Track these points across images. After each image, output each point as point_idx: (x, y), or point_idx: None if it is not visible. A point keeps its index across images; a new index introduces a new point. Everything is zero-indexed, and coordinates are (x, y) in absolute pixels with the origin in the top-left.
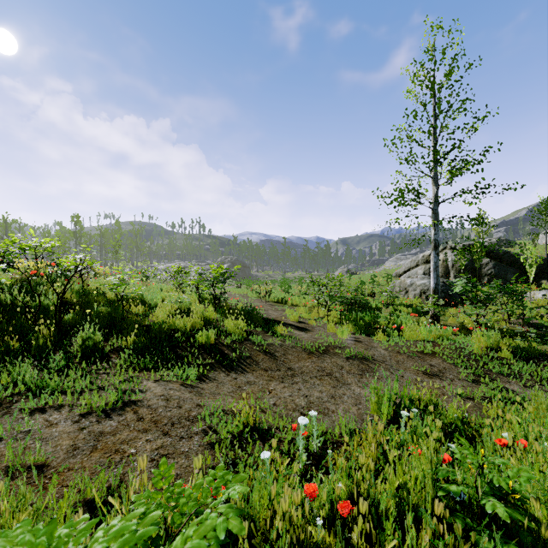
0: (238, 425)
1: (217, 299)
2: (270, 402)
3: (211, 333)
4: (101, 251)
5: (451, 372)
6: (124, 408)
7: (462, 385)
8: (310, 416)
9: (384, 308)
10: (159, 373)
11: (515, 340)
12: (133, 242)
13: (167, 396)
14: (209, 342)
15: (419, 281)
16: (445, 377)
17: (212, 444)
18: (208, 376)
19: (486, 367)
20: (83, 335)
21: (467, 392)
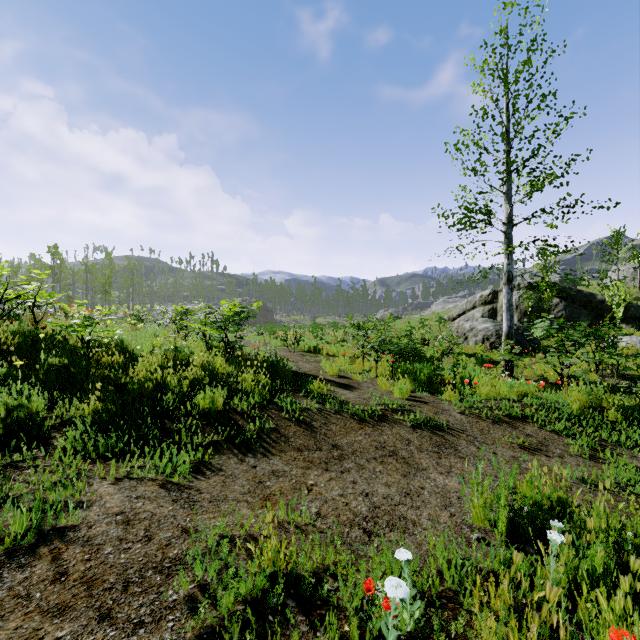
0: (257, 583)
1: (230, 347)
2: (310, 509)
3: (219, 395)
4: (87, 290)
5: (556, 443)
6: (36, 547)
7: (579, 464)
8: (380, 536)
9: (445, 358)
10: (128, 464)
11: (617, 397)
12: (128, 280)
13: (128, 515)
14: (214, 408)
15: (481, 325)
16: (551, 452)
17: (203, 637)
18: (210, 464)
19: (598, 436)
20: (8, 401)
21: (589, 476)
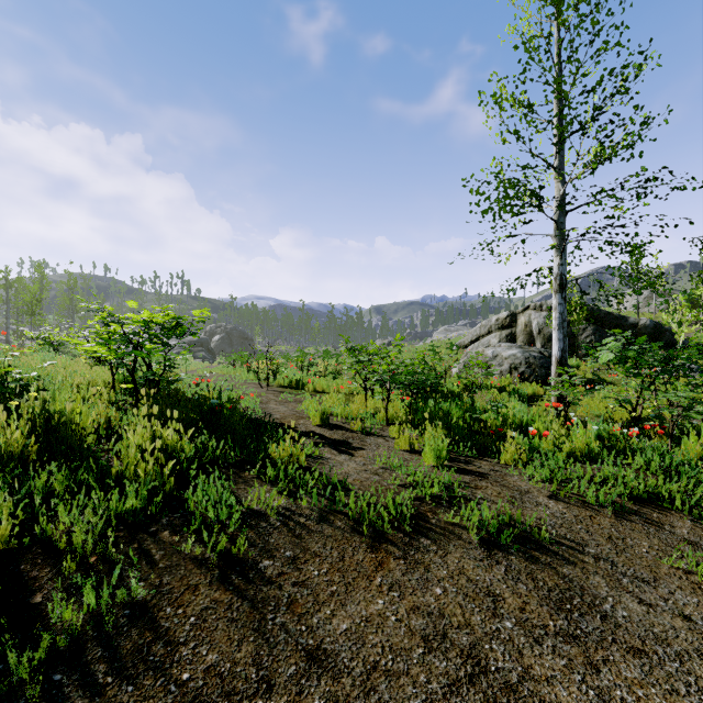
0: None
1: (151, 381)
2: None
3: None
4: (7, 311)
5: None
6: None
7: None
8: None
9: (479, 394)
10: None
11: None
12: (66, 299)
13: None
14: None
15: (506, 351)
16: None
17: None
18: None
19: None
20: None
21: None
